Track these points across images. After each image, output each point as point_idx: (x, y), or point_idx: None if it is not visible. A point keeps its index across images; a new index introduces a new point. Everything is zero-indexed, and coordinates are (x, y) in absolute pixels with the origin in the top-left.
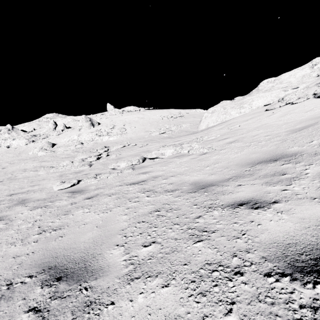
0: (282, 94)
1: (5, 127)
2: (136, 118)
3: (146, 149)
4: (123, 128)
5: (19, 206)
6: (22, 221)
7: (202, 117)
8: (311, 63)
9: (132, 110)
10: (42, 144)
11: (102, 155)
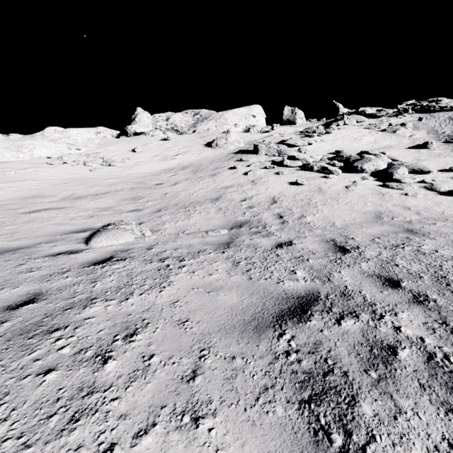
0: (66, 151)
1: None
2: None
3: None
4: None
5: None
6: None
7: None
8: (97, 129)
9: None
10: None
11: None
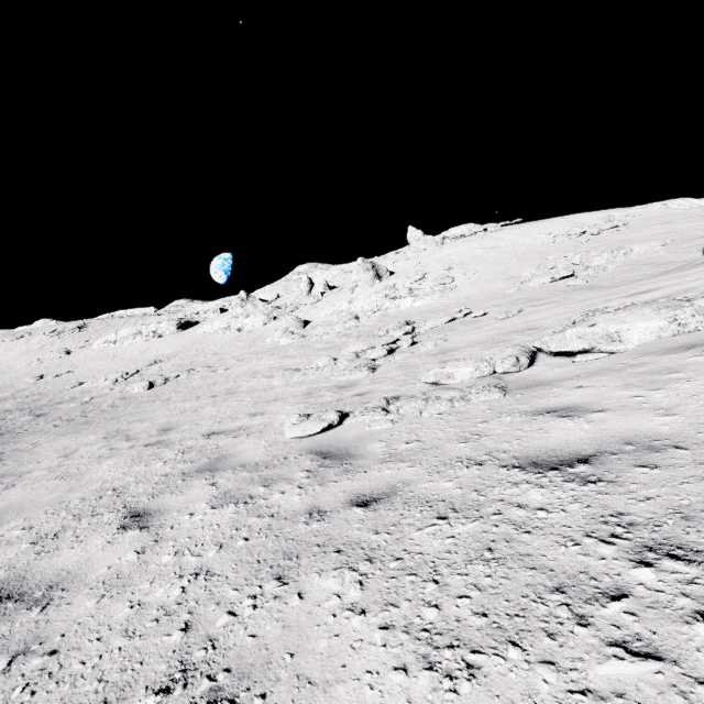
0: None
1: (238, 296)
2: (478, 249)
3: (525, 325)
4: (447, 277)
5: (201, 480)
6: (173, 555)
7: None
8: None
9: (467, 232)
10: (287, 323)
11: (399, 344)
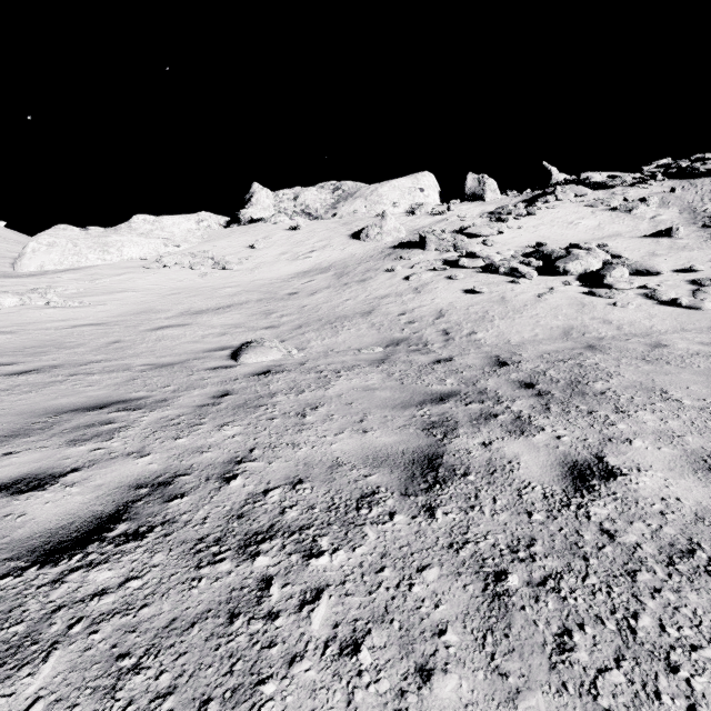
0: (162, 250)
1: None
2: None
3: None
4: None
5: None
6: None
7: (26, 248)
8: (198, 216)
9: None
10: None
11: None
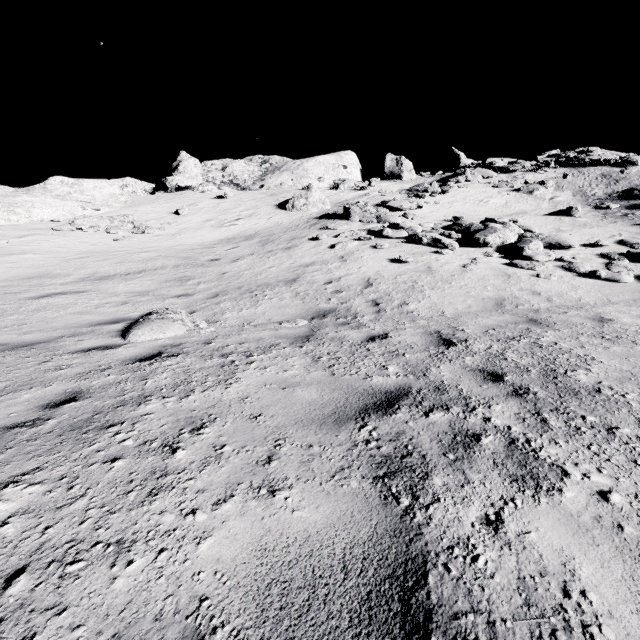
0: (79, 212)
1: None
2: None
3: None
4: None
5: None
6: None
7: None
8: (123, 181)
9: None
10: None
11: None
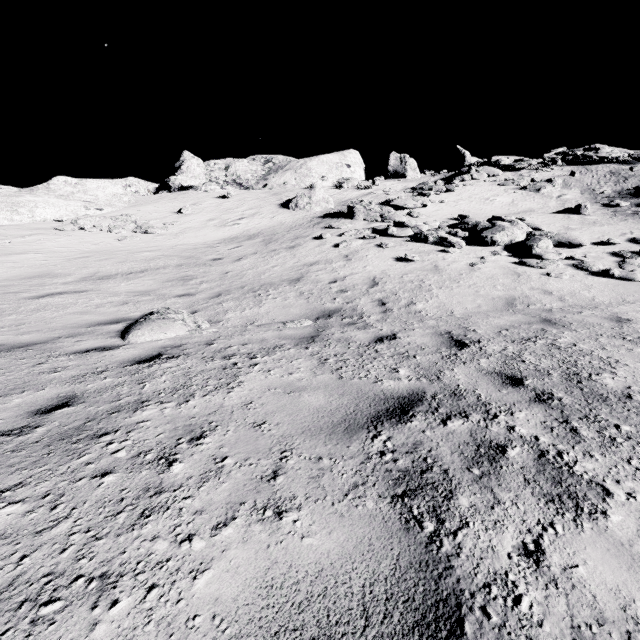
0: (82, 212)
1: None
2: None
3: None
4: None
5: None
6: None
7: None
8: (126, 181)
9: None
10: None
11: None
